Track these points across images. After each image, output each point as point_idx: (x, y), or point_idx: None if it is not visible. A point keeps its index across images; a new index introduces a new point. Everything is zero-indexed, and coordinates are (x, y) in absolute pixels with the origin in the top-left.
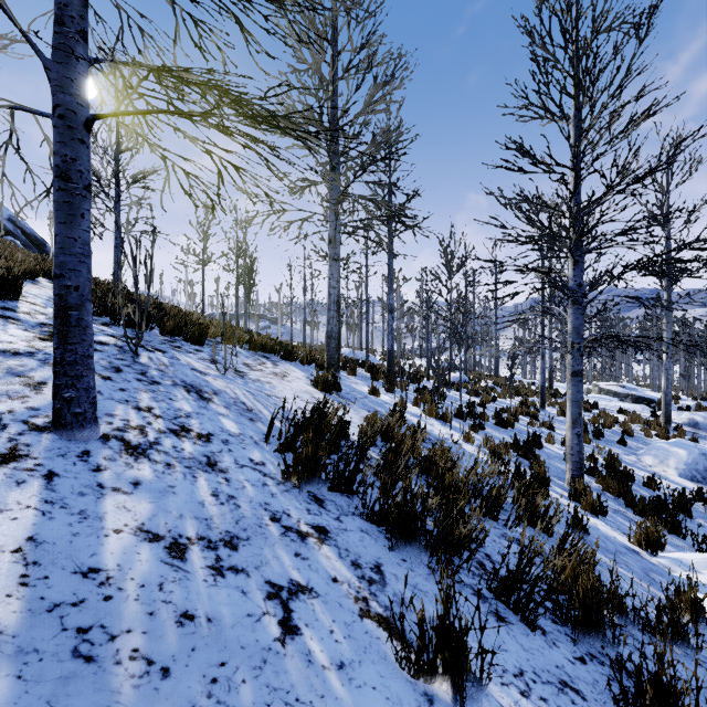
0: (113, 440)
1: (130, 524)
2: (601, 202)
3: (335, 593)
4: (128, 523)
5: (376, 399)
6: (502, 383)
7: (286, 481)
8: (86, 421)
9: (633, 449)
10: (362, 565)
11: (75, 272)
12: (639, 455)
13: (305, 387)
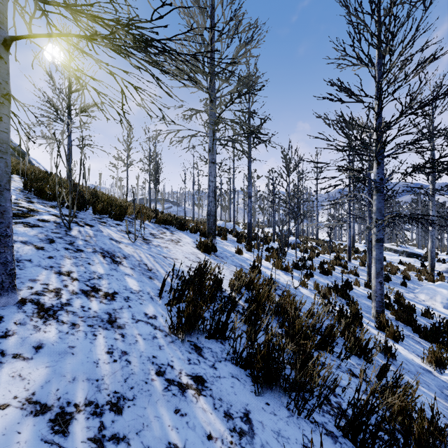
0: (28, 304)
1: (20, 395)
2: (397, 122)
3: None
4: (18, 394)
5: (240, 256)
6: (321, 244)
7: (172, 332)
8: (3, 290)
9: (411, 288)
10: (233, 414)
11: None
12: (415, 293)
13: (192, 249)
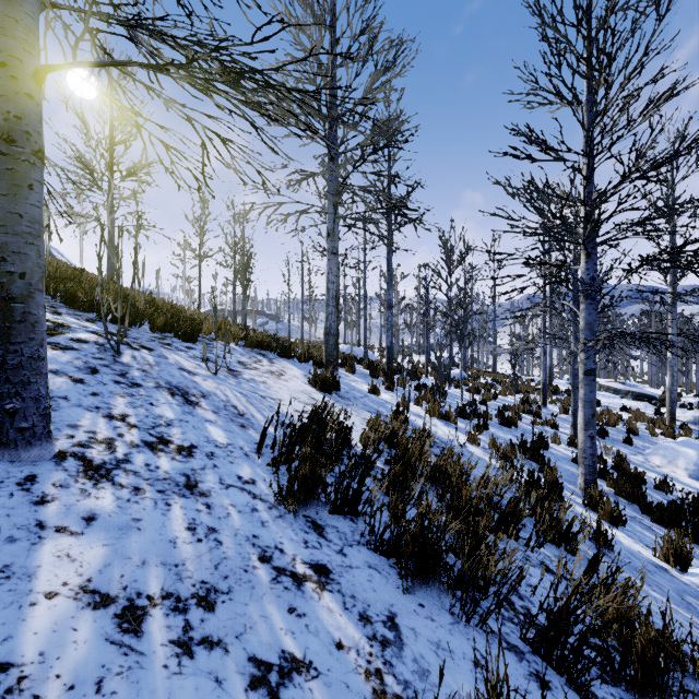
0: (70, 459)
1: (72, 581)
2: (616, 191)
3: (340, 668)
4: (69, 580)
5: (376, 398)
6: (501, 380)
7: (280, 503)
8: (35, 437)
9: (639, 448)
10: (373, 617)
11: (20, 255)
12: (646, 455)
13: (302, 386)
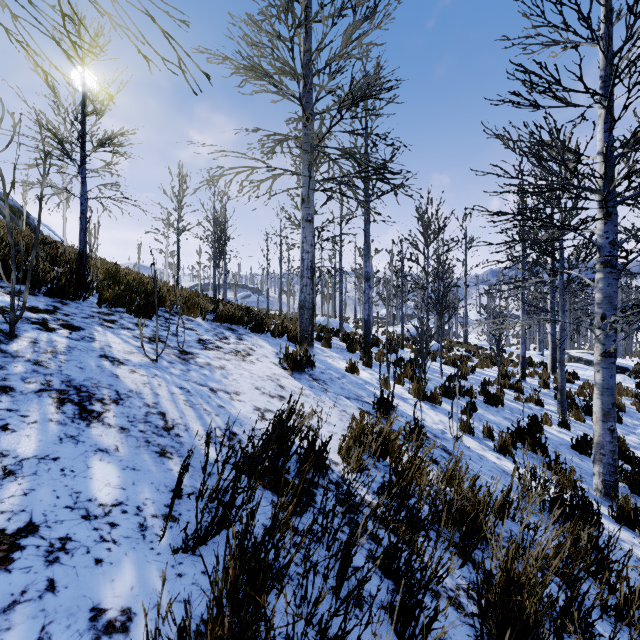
0: None
1: None
2: None
3: None
4: None
5: (355, 378)
6: (474, 351)
7: None
8: None
9: (630, 426)
10: None
11: None
12: (639, 435)
13: (271, 368)
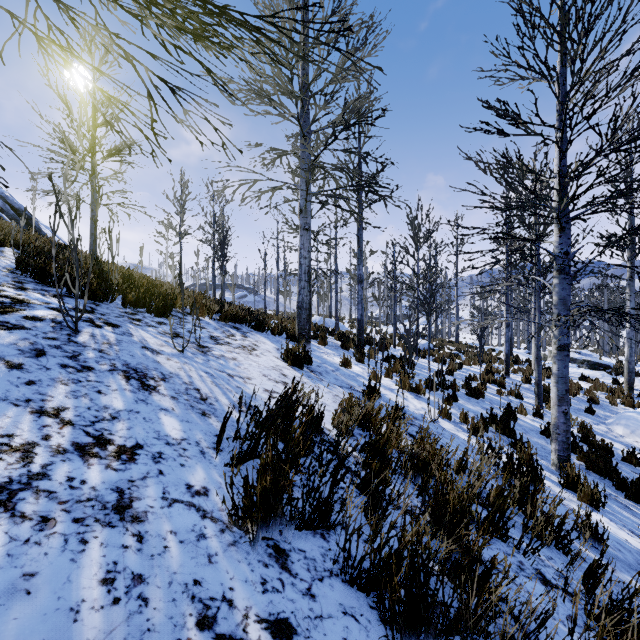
0: None
1: None
2: (591, 164)
3: None
4: None
5: (347, 371)
6: (464, 350)
7: (235, 521)
8: None
9: (601, 417)
10: None
11: None
12: (608, 425)
13: (274, 361)
